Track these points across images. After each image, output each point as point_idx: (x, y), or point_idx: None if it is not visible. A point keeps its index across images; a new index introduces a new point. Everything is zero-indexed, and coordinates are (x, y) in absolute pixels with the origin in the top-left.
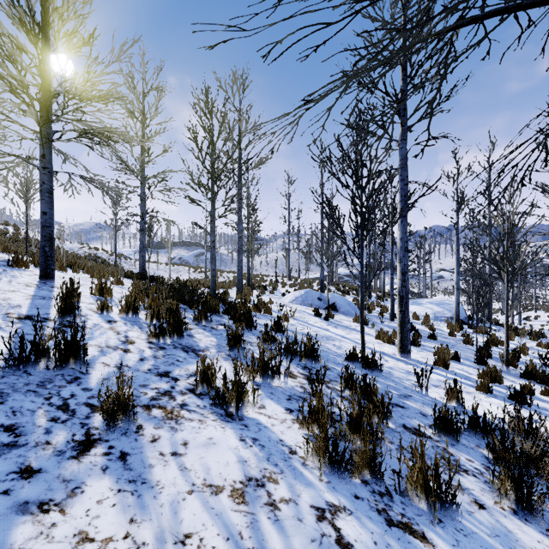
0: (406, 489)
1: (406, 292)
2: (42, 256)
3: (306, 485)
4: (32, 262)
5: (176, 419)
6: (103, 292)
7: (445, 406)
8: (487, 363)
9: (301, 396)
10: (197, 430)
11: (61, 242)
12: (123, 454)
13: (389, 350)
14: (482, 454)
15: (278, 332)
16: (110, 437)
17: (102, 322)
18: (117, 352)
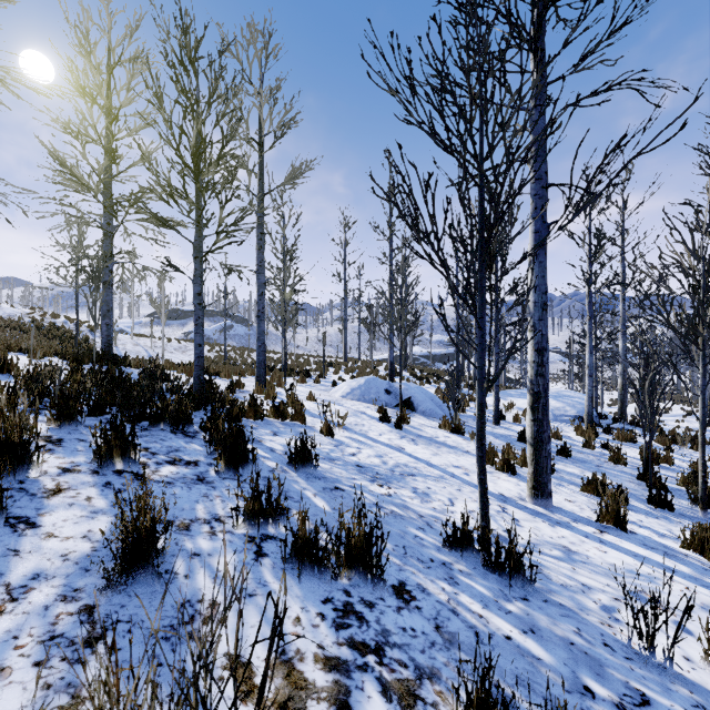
0: None
1: (544, 386)
2: None
3: None
4: None
5: None
6: None
7: None
8: (672, 505)
9: None
10: None
11: None
12: None
13: (510, 488)
14: None
15: (303, 469)
16: None
17: None
18: None
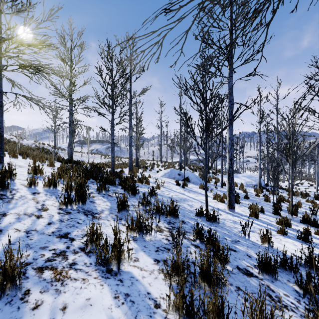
0: None
1: (232, 171)
2: None
3: None
4: None
5: (62, 279)
6: (36, 172)
7: (266, 253)
8: (280, 213)
9: (166, 247)
10: (79, 290)
11: (19, 139)
12: None
13: (222, 206)
14: (293, 288)
15: (153, 197)
16: None
17: (28, 194)
18: (31, 218)
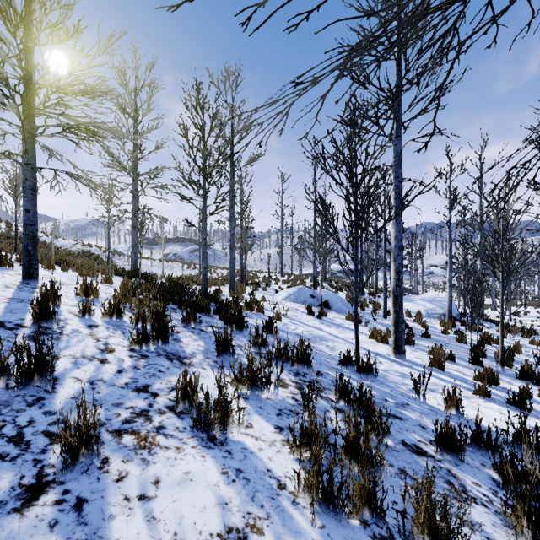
0: (411, 532)
1: (400, 292)
2: (25, 256)
3: (296, 535)
4: (19, 261)
5: (149, 447)
6: (88, 293)
7: (448, 421)
8: (482, 363)
9: (292, 410)
10: (173, 461)
11: (52, 239)
12: (80, 500)
13: (383, 350)
14: (489, 475)
15: (270, 333)
16: (67, 478)
17: (82, 328)
18: (93, 363)
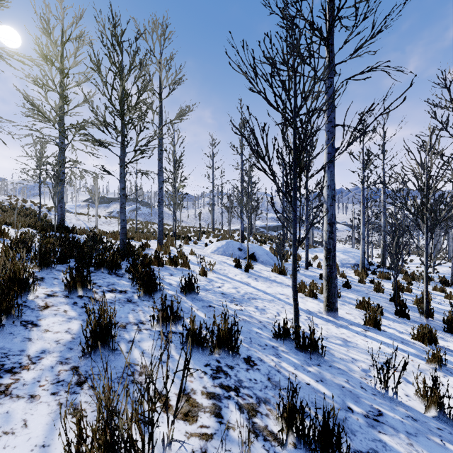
0: None
1: (333, 245)
2: None
3: None
4: None
5: None
6: None
7: None
8: (408, 315)
9: None
10: None
11: None
12: None
13: (314, 306)
14: None
15: (190, 295)
16: None
17: None
18: None
